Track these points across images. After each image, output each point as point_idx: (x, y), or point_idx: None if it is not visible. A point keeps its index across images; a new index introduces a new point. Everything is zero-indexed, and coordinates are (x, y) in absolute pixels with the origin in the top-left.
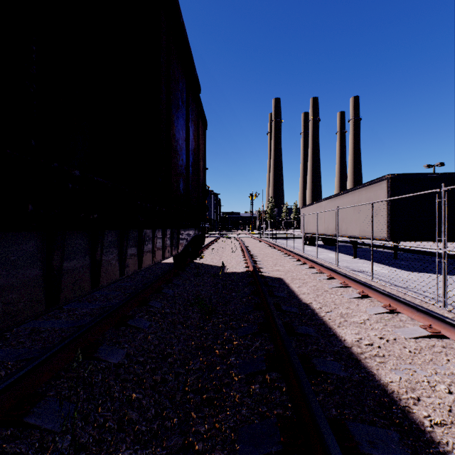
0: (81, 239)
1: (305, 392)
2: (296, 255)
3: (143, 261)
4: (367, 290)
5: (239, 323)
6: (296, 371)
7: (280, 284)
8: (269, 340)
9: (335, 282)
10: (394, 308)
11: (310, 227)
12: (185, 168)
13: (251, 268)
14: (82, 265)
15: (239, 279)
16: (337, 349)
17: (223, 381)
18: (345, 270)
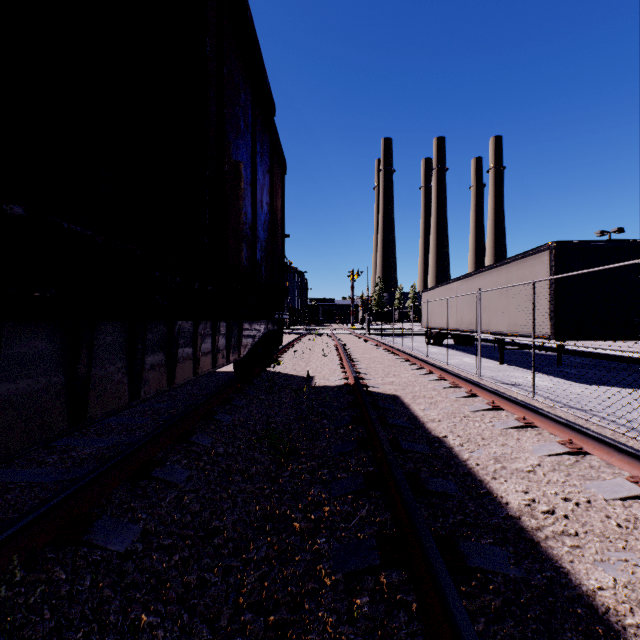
0: (44, 339)
1: (458, 629)
2: (417, 360)
3: (176, 374)
4: (531, 415)
5: (334, 473)
6: (436, 579)
7: (396, 404)
8: (382, 504)
9: (478, 402)
10: (578, 447)
11: (435, 319)
12: (250, 227)
13: (351, 380)
14: (47, 385)
15: (334, 396)
16: (497, 521)
17: (305, 587)
18: (490, 383)
